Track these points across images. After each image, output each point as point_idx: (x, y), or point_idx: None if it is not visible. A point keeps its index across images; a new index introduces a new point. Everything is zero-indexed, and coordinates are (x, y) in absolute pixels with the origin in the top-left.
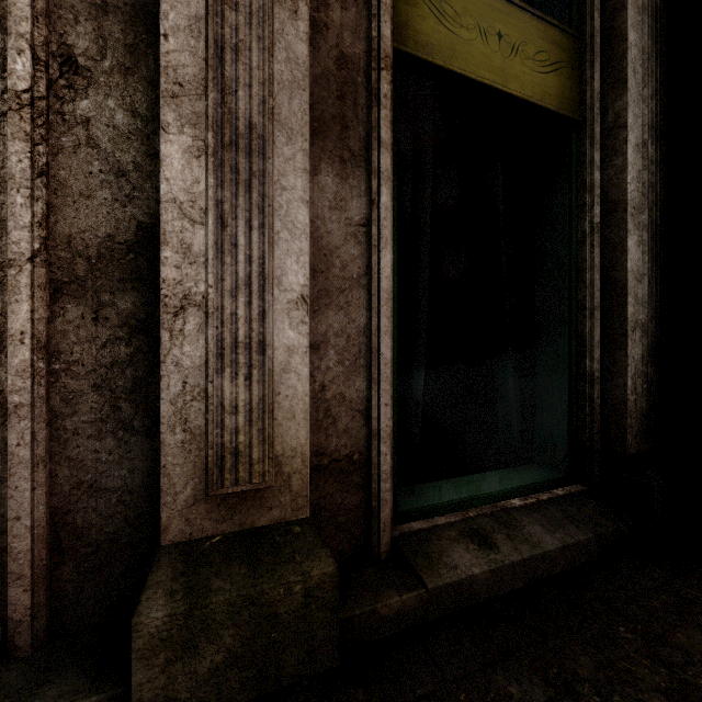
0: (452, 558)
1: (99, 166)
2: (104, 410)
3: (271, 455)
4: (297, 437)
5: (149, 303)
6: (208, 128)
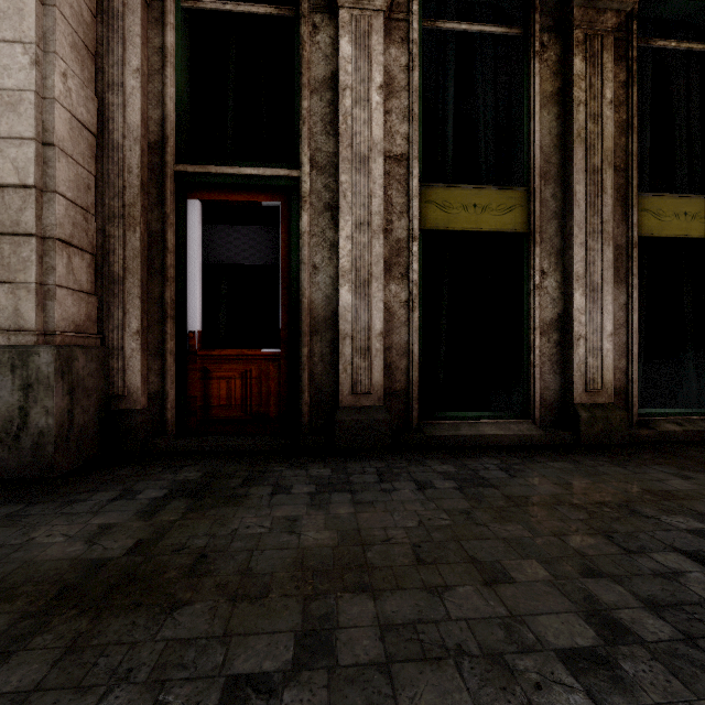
0: (665, 426)
1: (549, 299)
2: (550, 367)
3: (603, 381)
4: (609, 377)
5: (560, 336)
6: (587, 288)
